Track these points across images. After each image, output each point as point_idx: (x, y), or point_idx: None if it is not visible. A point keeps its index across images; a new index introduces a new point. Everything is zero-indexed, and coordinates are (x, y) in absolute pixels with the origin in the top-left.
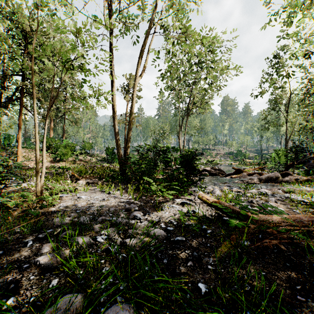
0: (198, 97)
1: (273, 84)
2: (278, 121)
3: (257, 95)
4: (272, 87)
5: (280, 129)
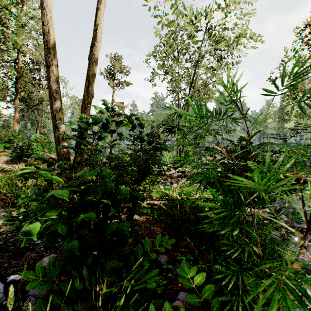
0: (201, 83)
1: (298, 62)
2: (281, 117)
3: (275, 79)
4: (298, 66)
5: (284, 126)
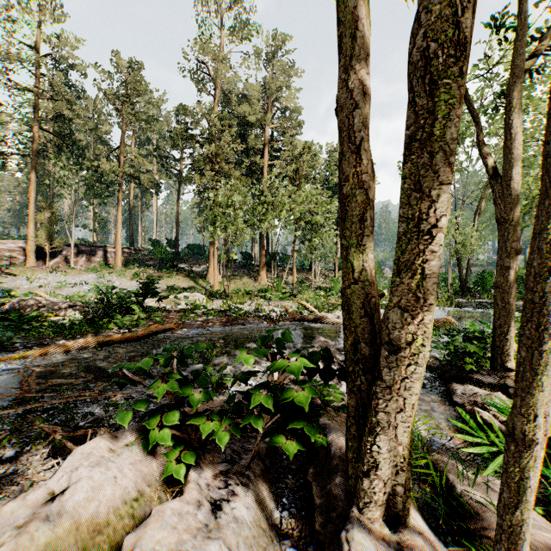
0: None
1: None
2: None
3: None
4: None
5: None
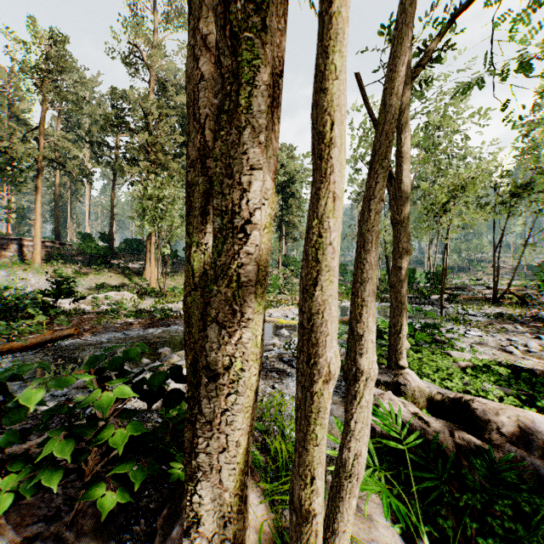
0: None
1: None
2: None
3: None
4: None
5: None
